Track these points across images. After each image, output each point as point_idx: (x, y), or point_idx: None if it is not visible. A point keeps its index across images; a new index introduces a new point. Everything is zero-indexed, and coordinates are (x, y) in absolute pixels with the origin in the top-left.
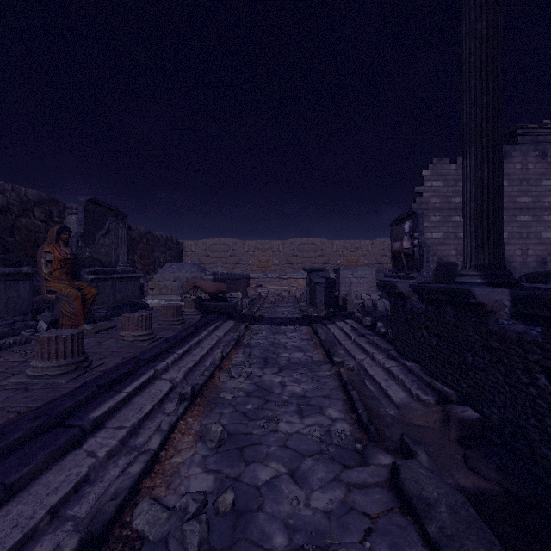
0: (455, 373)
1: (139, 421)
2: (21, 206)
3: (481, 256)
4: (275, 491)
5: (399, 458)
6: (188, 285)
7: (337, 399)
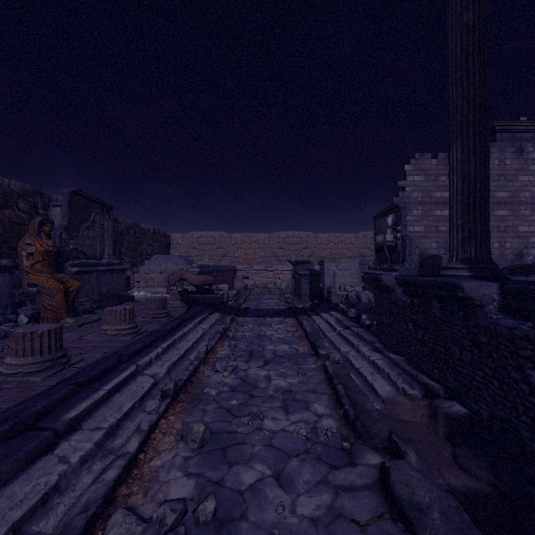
0: (441, 367)
1: (118, 421)
2: (4, 197)
3: (468, 249)
4: (260, 496)
5: (388, 457)
6: (174, 277)
7: (323, 393)
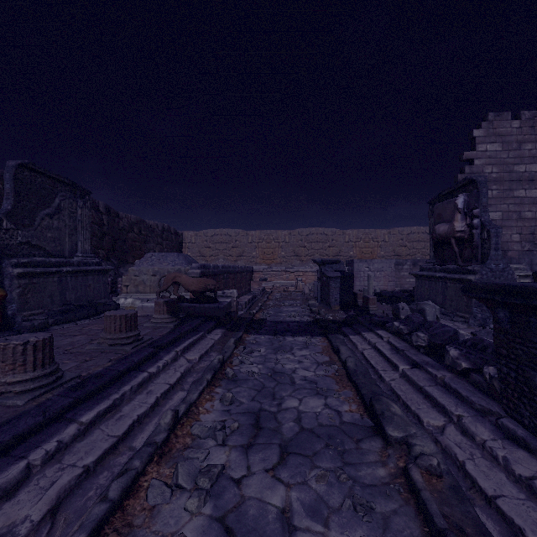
0: None
1: None
2: None
3: None
4: None
5: None
6: (165, 281)
7: None
